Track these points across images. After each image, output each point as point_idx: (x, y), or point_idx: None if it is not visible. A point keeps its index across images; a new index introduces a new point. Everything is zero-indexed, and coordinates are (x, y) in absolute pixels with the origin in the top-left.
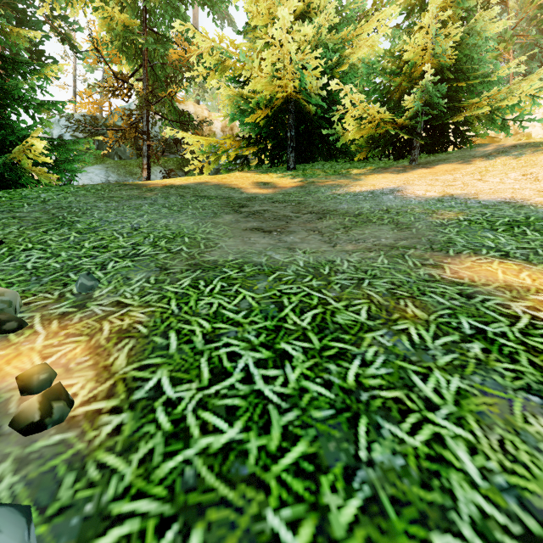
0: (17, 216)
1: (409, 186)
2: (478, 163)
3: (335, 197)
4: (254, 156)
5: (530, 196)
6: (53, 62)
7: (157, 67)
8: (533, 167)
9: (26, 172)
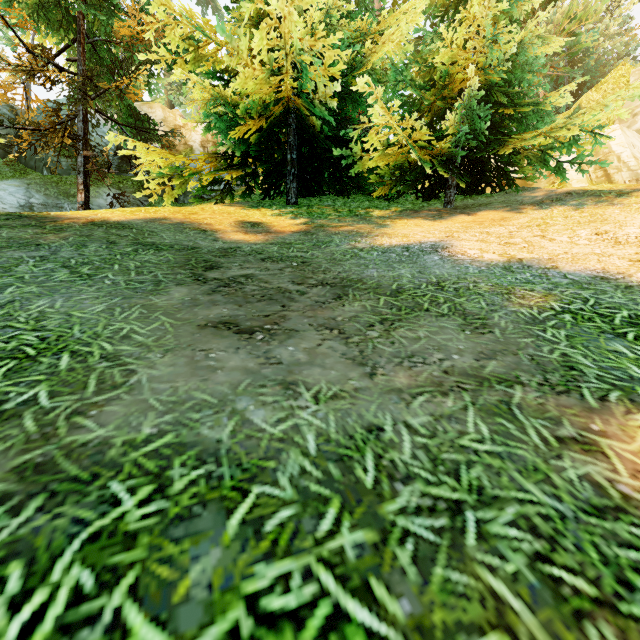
0: None
1: (455, 241)
2: (531, 212)
3: (356, 254)
4: (242, 183)
5: (627, 269)
6: None
7: (101, 47)
8: (604, 223)
9: None
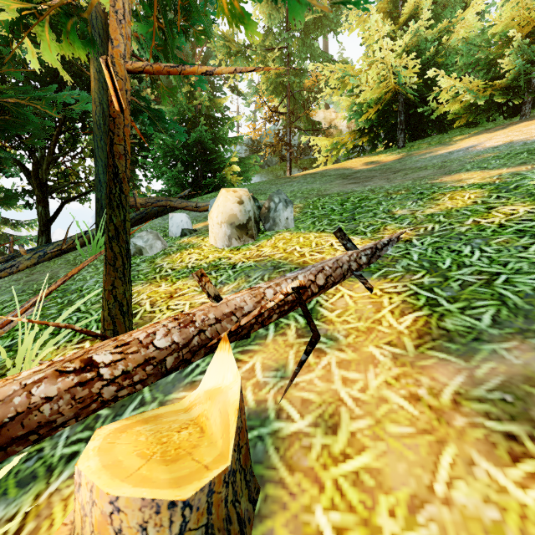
0: None
1: (487, 141)
2: None
3: (418, 160)
4: (369, 144)
5: None
6: (228, 108)
7: (296, 93)
8: None
9: (229, 181)
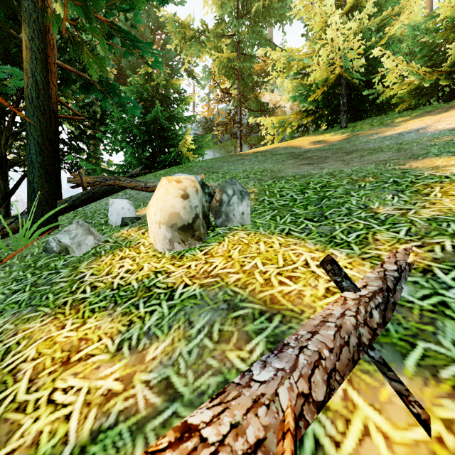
0: (194, 172)
1: (437, 123)
2: None
3: (367, 141)
4: (314, 124)
5: None
6: (185, 90)
7: (245, 77)
8: None
9: (184, 156)
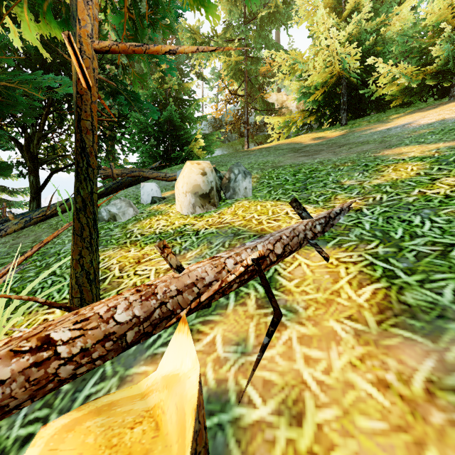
0: None
1: (421, 119)
2: None
3: (360, 136)
4: (316, 122)
5: None
6: (194, 92)
7: (252, 78)
8: None
9: (195, 154)
